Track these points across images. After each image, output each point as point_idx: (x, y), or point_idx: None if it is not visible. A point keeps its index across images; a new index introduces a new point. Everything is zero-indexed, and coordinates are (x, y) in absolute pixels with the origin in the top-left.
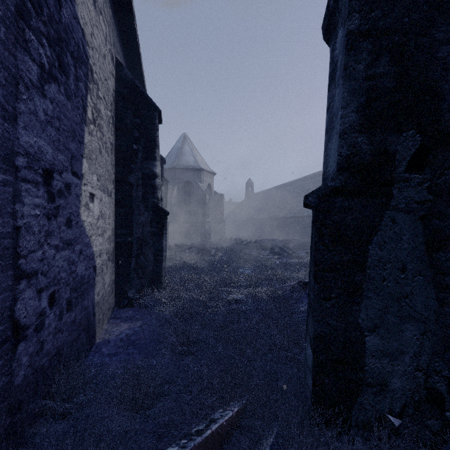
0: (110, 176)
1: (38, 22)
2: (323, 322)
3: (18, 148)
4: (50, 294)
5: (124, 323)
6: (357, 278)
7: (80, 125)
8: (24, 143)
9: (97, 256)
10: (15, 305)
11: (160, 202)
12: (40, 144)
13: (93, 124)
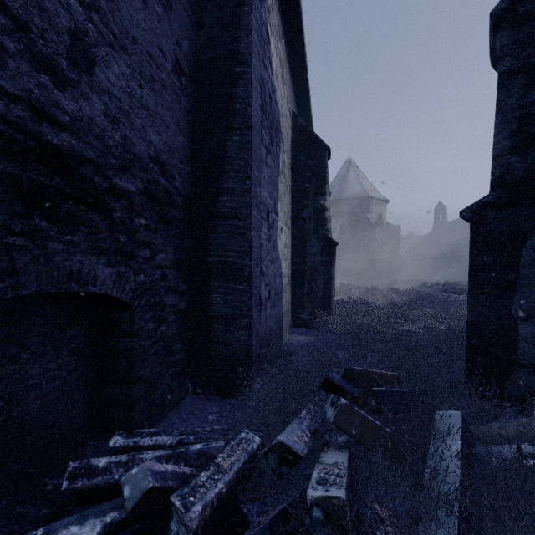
0: (289, 213)
1: (265, 122)
2: (476, 312)
3: (261, 200)
4: (268, 290)
5: (300, 336)
6: (510, 276)
7: (277, 177)
8: (262, 197)
9: (283, 277)
10: (260, 288)
11: (329, 233)
12: (266, 196)
13: (282, 174)
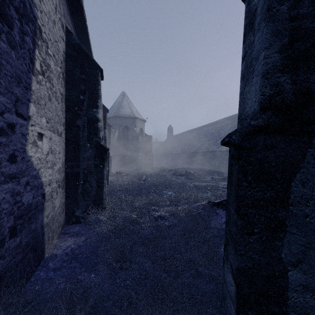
0: (60, 119)
1: None
2: (247, 256)
3: None
4: None
5: (71, 238)
6: (280, 214)
7: (27, 73)
8: None
9: (46, 185)
10: None
11: (102, 140)
12: None
13: (41, 75)
